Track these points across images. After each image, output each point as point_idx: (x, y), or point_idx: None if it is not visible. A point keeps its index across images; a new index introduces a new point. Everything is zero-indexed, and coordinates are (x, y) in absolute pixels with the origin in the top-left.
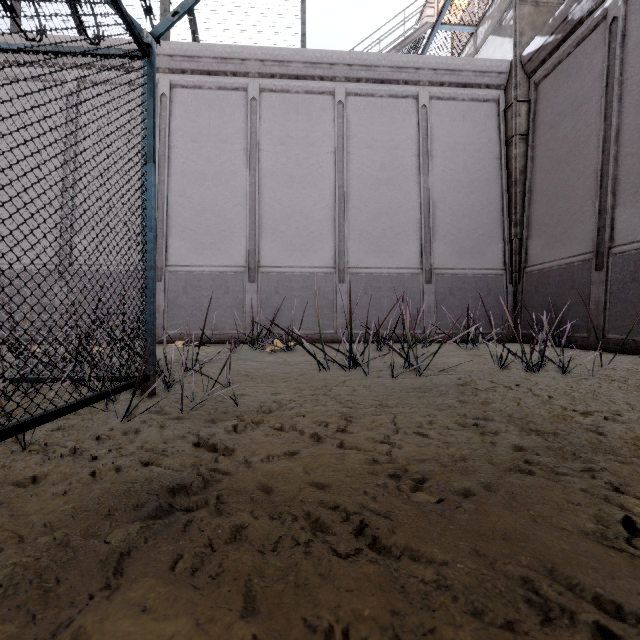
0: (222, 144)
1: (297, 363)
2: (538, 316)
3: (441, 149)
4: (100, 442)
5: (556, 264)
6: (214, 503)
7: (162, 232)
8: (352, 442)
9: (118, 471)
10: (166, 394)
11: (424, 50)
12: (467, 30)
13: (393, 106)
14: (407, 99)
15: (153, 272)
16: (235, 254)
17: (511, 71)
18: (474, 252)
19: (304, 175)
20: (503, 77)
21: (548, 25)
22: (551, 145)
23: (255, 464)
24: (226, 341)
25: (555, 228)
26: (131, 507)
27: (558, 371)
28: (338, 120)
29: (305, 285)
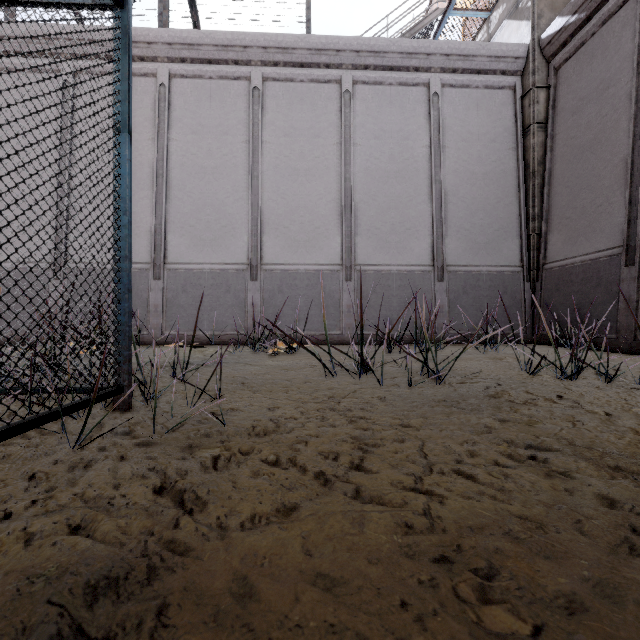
0: (223, 136)
1: (301, 368)
2: (559, 316)
3: (454, 139)
4: (31, 484)
5: (579, 260)
6: (151, 629)
7: (161, 228)
8: (372, 490)
9: (27, 545)
10: (144, 408)
11: (434, 38)
12: (480, 15)
13: (403, 94)
14: (417, 87)
15: (128, 263)
16: (237, 251)
17: (529, 56)
18: (489, 248)
19: (309, 168)
20: (520, 62)
21: (570, 4)
22: (573, 133)
23: (231, 534)
24: (227, 342)
25: (578, 221)
26: (11, 636)
27: (598, 378)
28: (345, 110)
29: (310, 283)
